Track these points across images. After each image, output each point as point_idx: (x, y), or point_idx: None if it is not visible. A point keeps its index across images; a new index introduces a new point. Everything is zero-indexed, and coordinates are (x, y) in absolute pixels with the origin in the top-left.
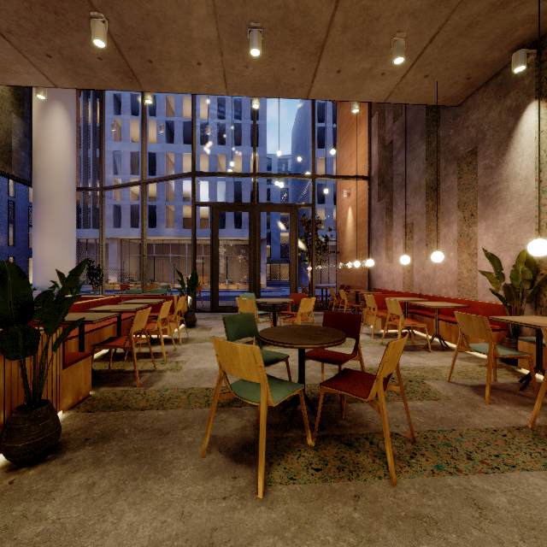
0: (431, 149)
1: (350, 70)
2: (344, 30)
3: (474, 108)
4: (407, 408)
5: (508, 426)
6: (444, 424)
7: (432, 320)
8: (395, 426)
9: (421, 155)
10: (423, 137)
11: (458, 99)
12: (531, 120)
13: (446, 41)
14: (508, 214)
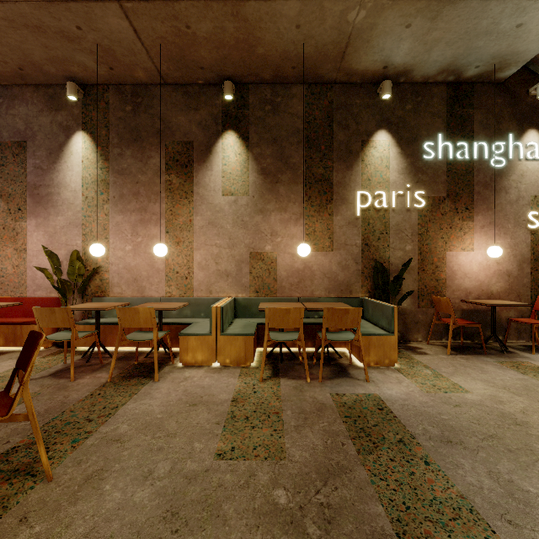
0: None
1: None
2: None
3: (23, 102)
4: None
5: (97, 388)
6: (53, 412)
7: None
8: (5, 444)
9: None
10: None
11: (3, 79)
12: (80, 145)
13: (9, 18)
14: (59, 216)
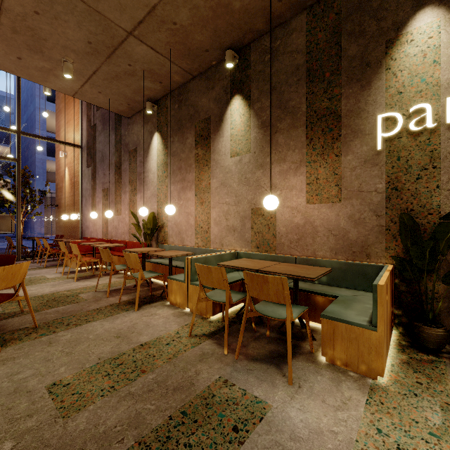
0: (117, 140)
1: (32, 62)
2: (14, 32)
3: (136, 124)
4: (30, 309)
5: (107, 305)
6: (69, 313)
7: (112, 256)
8: (29, 324)
9: (112, 142)
10: (113, 129)
11: (128, 114)
12: (156, 142)
13: (105, 78)
14: (148, 191)
